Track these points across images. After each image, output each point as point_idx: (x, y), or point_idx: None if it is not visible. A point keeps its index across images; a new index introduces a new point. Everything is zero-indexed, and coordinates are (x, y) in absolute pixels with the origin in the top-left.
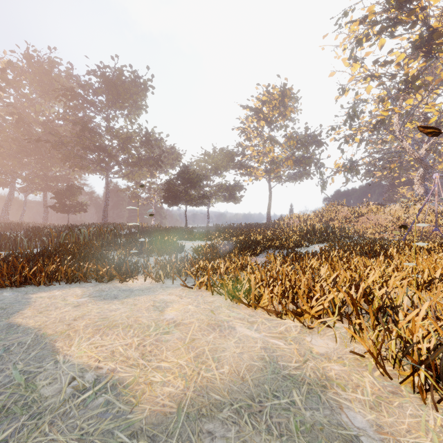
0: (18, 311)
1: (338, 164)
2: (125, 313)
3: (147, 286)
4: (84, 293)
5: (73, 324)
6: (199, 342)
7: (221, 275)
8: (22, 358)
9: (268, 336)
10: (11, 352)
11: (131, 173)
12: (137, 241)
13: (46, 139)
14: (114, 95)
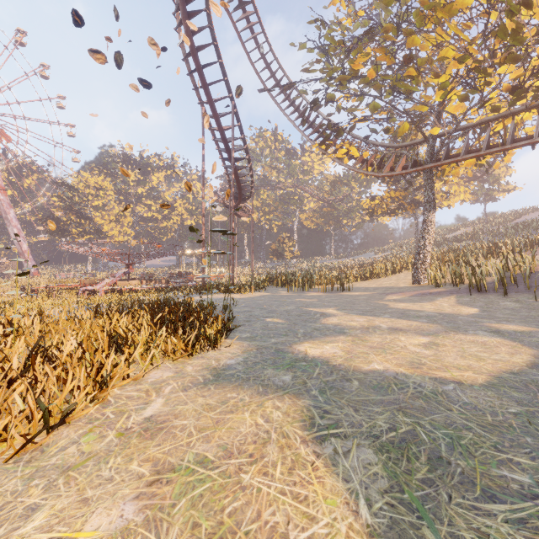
0: None
1: None
2: None
3: None
4: None
5: None
6: (204, 423)
7: None
8: None
9: (158, 394)
10: None
11: None
12: None
13: None
14: None
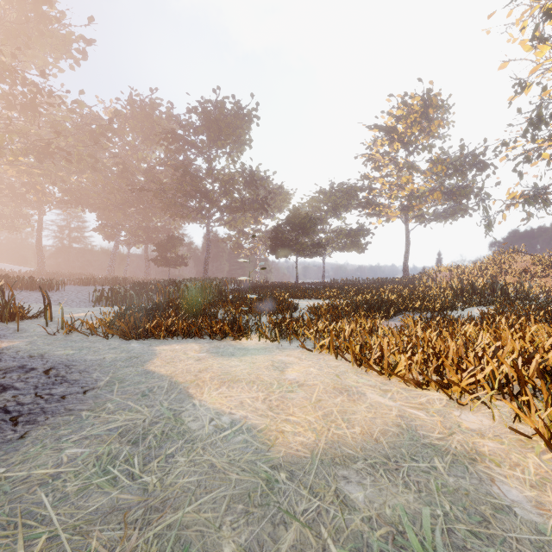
0: (149, 360)
1: (512, 193)
2: (245, 370)
3: (262, 346)
4: (202, 349)
5: (199, 376)
6: (326, 403)
7: (346, 338)
8: (165, 399)
9: (405, 405)
10: (155, 393)
11: (233, 220)
12: (245, 298)
13: (149, 188)
14: (215, 133)
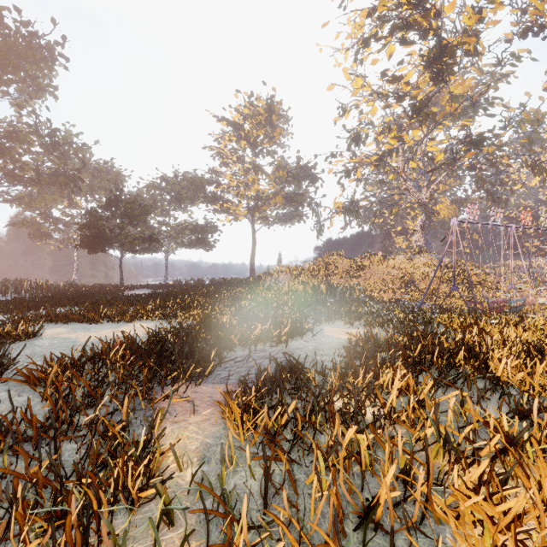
0: None
1: (338, 203)
2: None
3: None
4: None
5: None
6: None
7: None
8: None
9: None
10: None
11: (27, 196)
12: None
13: None
14: None
